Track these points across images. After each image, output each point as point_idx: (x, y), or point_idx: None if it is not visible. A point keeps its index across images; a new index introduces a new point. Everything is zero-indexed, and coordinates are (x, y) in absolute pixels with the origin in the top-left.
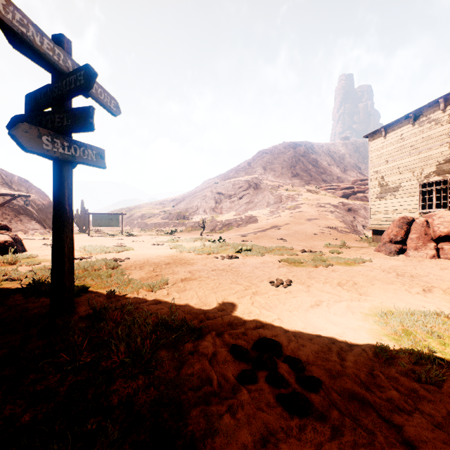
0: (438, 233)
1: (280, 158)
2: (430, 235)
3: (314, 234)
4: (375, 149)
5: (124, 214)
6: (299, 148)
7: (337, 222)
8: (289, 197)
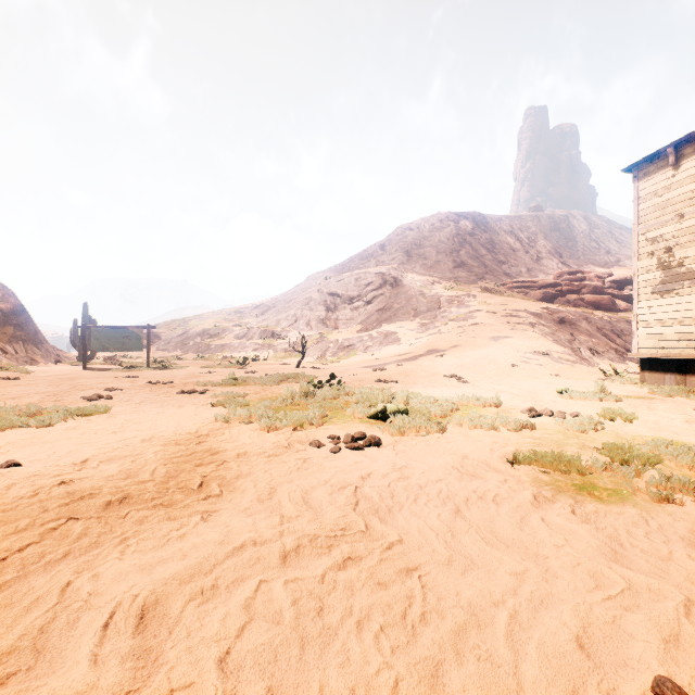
0: None
1: (434, 237)
2: None
3: (512, 365)
4: (649, 193)
5: (153, 327)
6: (464, 222)
7: (547, 343)
8: (453, 299)
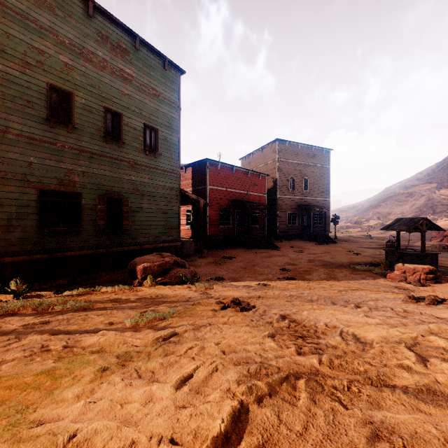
0: (443, 234)
1: None
2: (442, 235)
3: None
4: None
5: None
6: None
7: None
8: None
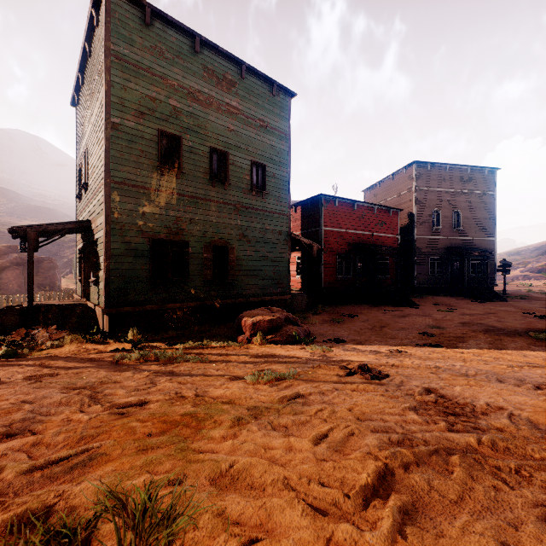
0: None
1: None
2: None
3: None
4: None
5: None
6: None
7: None
8: None
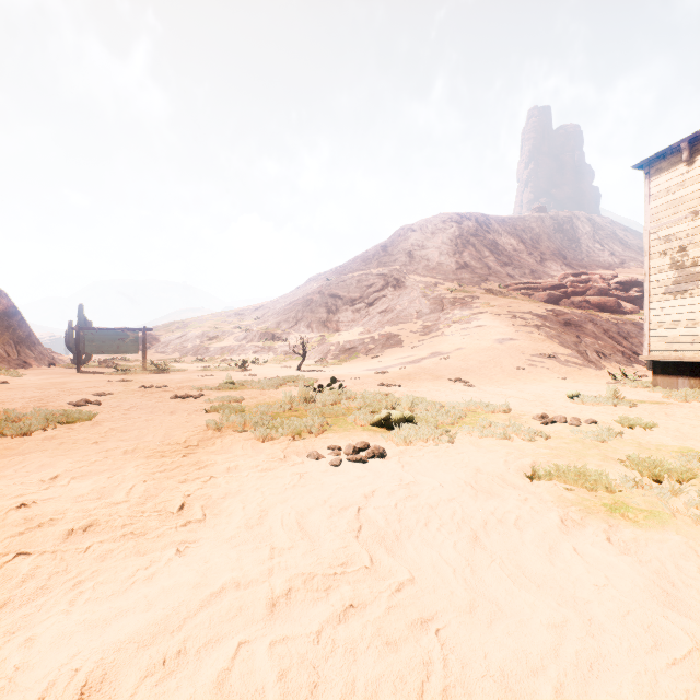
0: None
1: (437, 239)
2: None
3: (518, 369)
4: (661, 190)
5: (149, 329)
6: (467, 223)
7: (554, 345)
8: (456, 301)
